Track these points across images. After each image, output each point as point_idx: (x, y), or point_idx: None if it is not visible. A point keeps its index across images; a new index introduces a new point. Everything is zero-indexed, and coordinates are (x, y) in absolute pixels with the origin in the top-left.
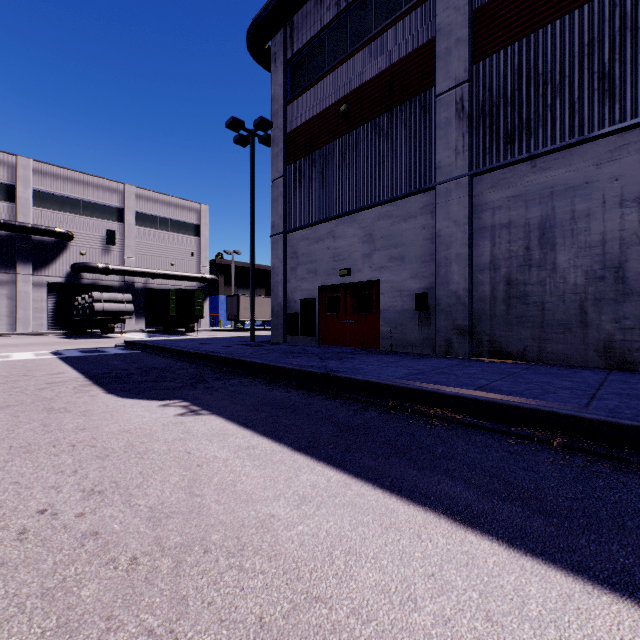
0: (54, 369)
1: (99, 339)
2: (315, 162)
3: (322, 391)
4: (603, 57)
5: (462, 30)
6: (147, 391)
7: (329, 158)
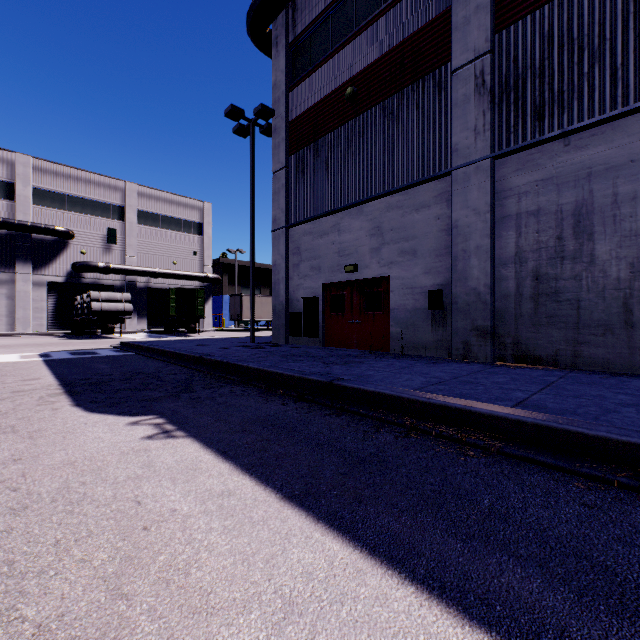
0: (31, 374)
1: (97, 340)
2: (319, 151)
3: (325, 404)
4: None
5: None
6: (121, 403)
7: (334, 146)
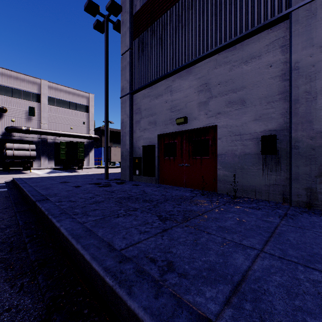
0: None
1: (9, 175)
2: (155, 31)
3: None
4: None
5: None
6: None
7: (167, 24)
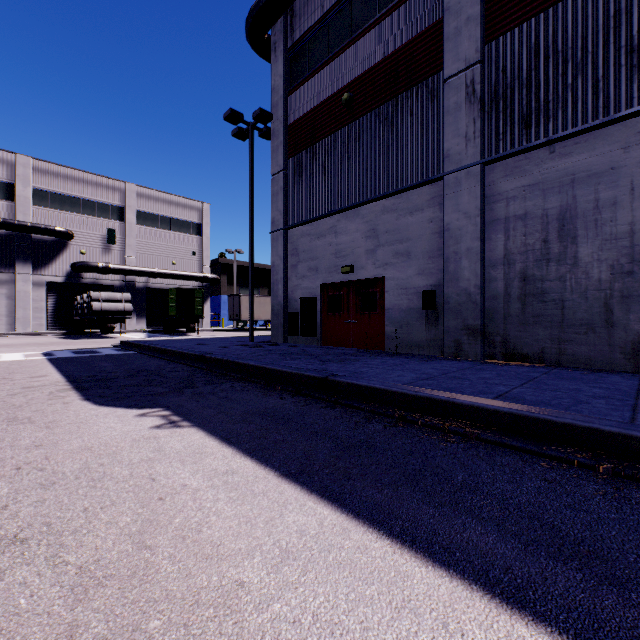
0: (37, 371)
1: (97, 339)
2: (316, 154)
3: (320, 398)
4: (631, 29)
5: (473, 7)
6: (128, 397)
7: (331, 150)
